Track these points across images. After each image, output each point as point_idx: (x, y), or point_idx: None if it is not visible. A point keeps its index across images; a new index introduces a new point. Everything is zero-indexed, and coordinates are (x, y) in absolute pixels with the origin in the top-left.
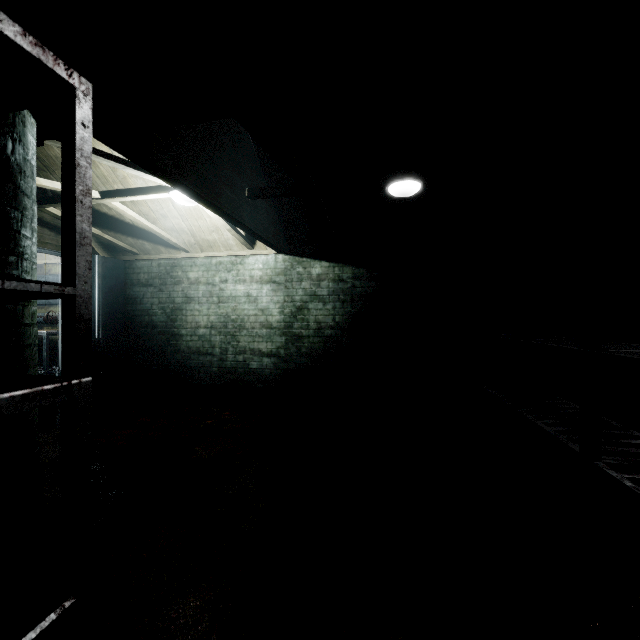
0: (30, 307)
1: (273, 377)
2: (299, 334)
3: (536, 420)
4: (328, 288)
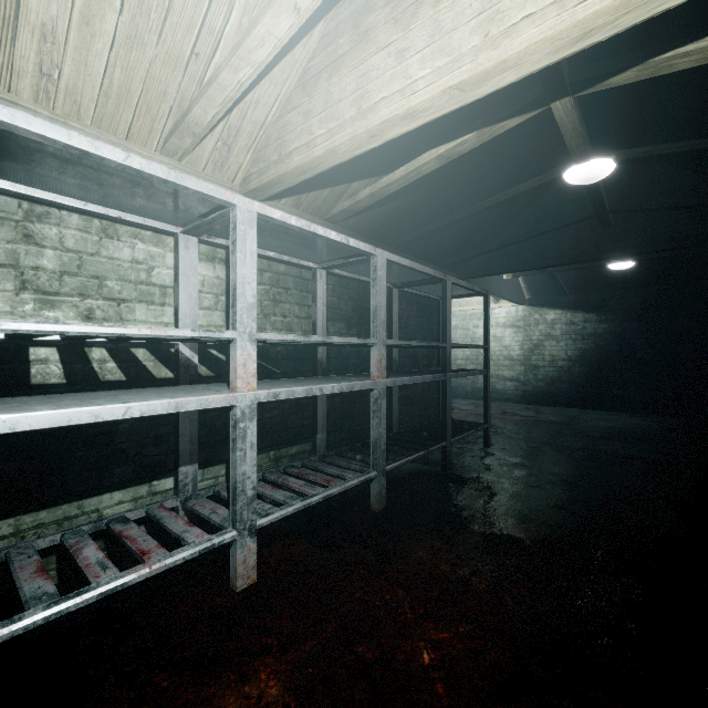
0: None
1: (514, 396)
2: (536, 365)
3: None
4: (561, 330)
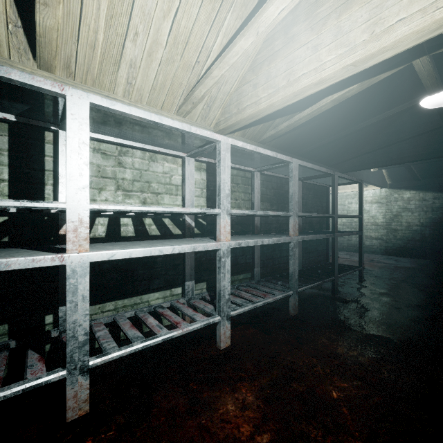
0: None
1: (378, 250)
2: (395, 228)
3: None
4: (415, 204)
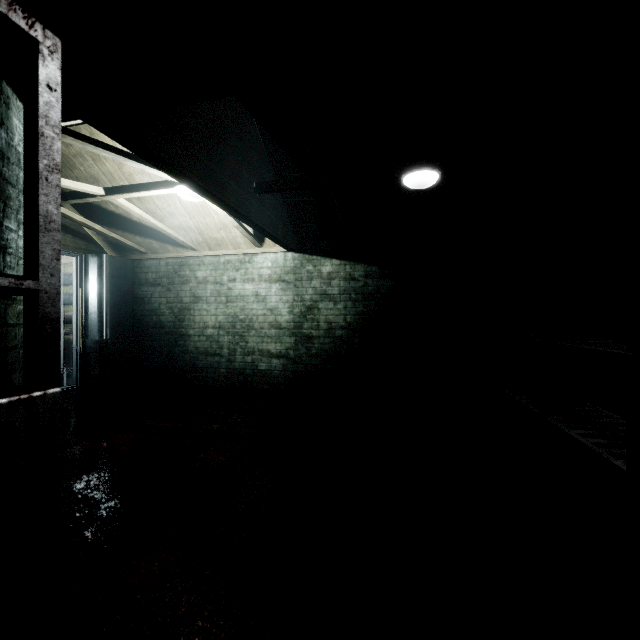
0: (15, 306)
1: (282, 379)
2: (309, 334)
3: (569, 430)
4: (339, 287)
